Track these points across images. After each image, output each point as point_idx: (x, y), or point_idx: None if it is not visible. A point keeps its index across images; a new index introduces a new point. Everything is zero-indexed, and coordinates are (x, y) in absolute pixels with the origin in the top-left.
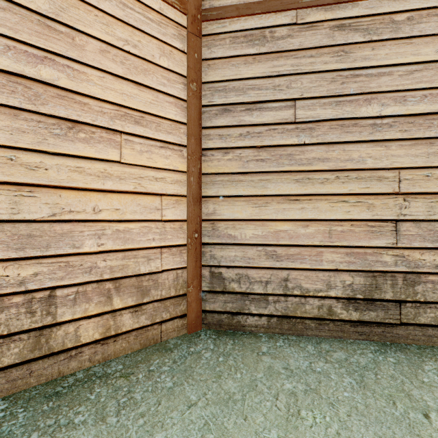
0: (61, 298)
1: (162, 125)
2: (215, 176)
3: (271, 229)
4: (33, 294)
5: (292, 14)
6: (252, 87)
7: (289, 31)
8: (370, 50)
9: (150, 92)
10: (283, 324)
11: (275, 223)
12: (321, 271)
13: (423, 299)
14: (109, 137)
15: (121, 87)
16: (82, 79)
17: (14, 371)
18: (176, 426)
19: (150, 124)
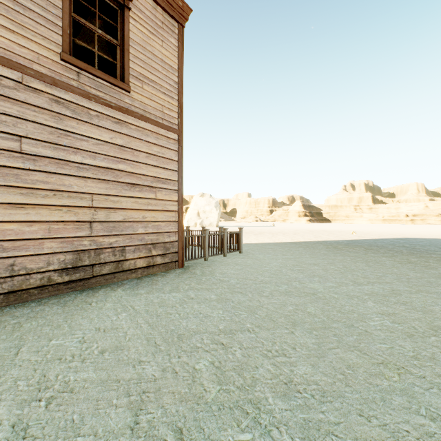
0: None
1: None
2: None
3: None
4: None
5: (19, 74)
6: None
7: (16, 85)
8: (76, 123)
9: None
10: (10, 297)
11: (2, 224)
12: (43, 255)
13: (105, 261)
14: None
15: None
16: None
17: None
18: None
19: None
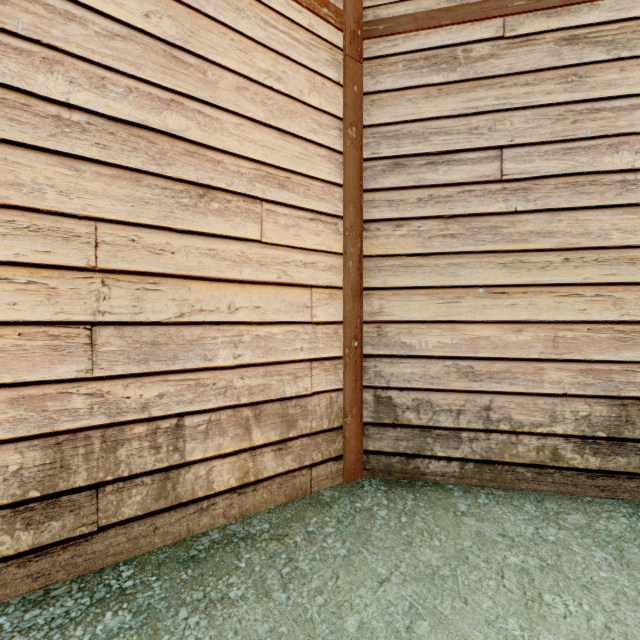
0: (191, 428)
1: (312, 189)
2: (382, 259)
3: (465, 335)
4: (158, 423)
5: (497, 23)
6: (436, 131)
7: (493, 48)
8: (617, 72)
9: (297, 142)
10: (484, 472)
11: (471, 326)
12: (542, 396)
13: None
14: (248, 207)
15: (262, 138)
16: (215, 127)
17: (136, 527)
18: (370, 607)
19: (298, 187)
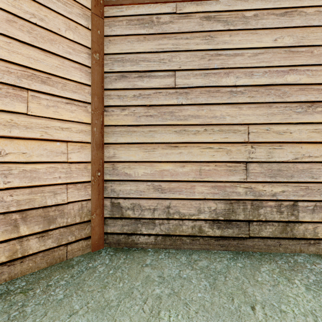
0: None
1: (68, 85)
2: (115, 127)
3: (157, 169)
4: None
5: (173, 5)
6: (143, 59)
7: (171, 18)
8: (228, 36)
9: (56, 58)
10: (166, 240)
11: (160, 164)
12: (194, 200)
13: (265, 219)
14: (16, 92)
15: (28, 52)
16: None
17: None
18: None
19: (57, 84)
